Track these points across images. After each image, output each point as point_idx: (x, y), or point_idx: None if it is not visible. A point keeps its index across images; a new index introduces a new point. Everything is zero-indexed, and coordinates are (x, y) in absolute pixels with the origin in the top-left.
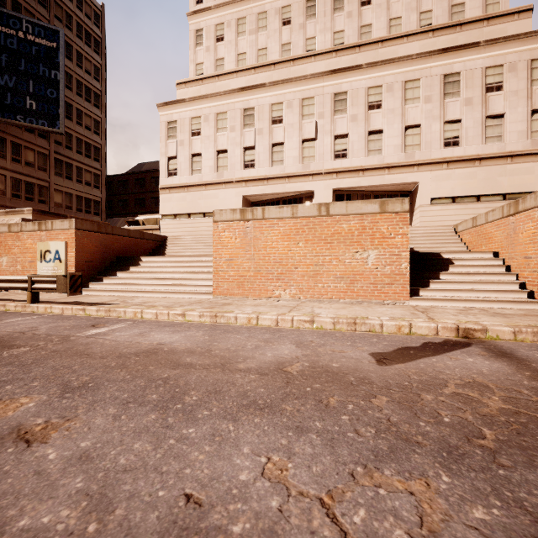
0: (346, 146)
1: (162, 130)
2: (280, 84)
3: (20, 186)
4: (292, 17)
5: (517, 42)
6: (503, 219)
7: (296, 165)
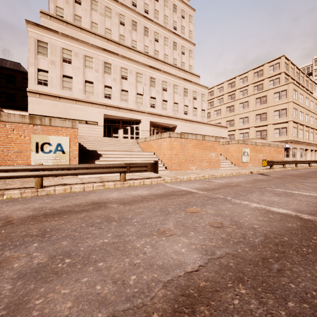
0: (155, 103)
1: (31, 44)
2: (126, 59)
3: None
4: (125, 23)
5: (199, 86)
6: (223, 145)
7: (134, 105)
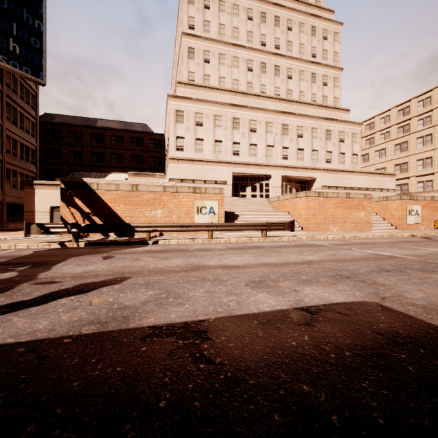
0: (287, 153)
1: (171, 115)
2: (255, 109)
3: None
4: (253, 68)
5: (349, 124)
6: (379, 202)
7: (263, 159)
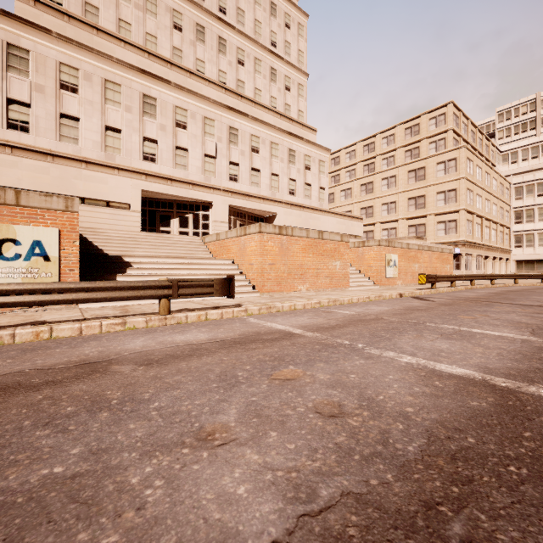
0: (237, 173)
1: None
2: (185, 91)
3: None
4: (183, 26)
5: (316, 147)
6: (354, 248)
7: (199, 175)
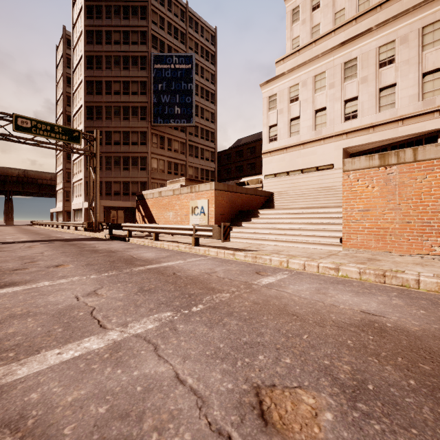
0: None
1: (264, 105)
2: (390, 22)
3: (171, 166)
4: None
5: None
6: None
7: (413, 104)
